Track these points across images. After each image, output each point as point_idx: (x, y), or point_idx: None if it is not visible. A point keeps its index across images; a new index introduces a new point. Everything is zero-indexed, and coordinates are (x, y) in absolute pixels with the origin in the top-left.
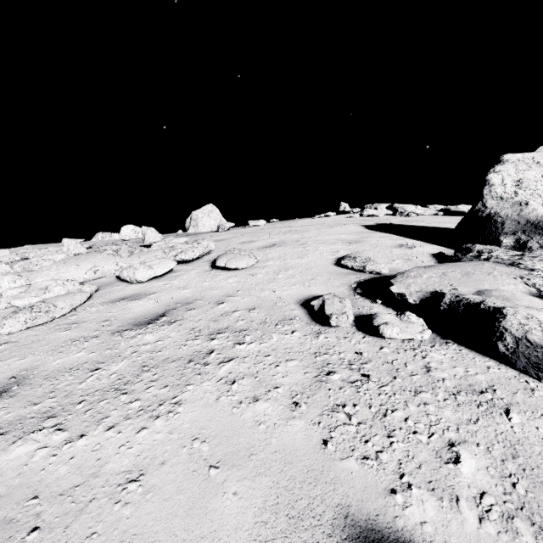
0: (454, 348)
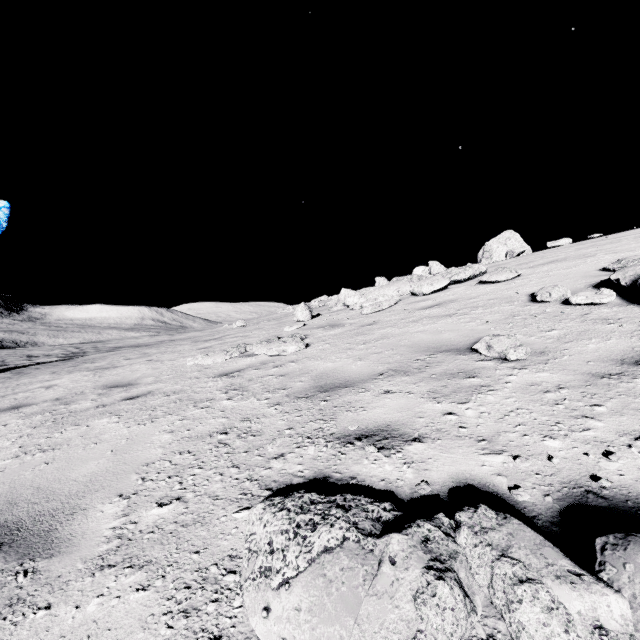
0: (629, 307)
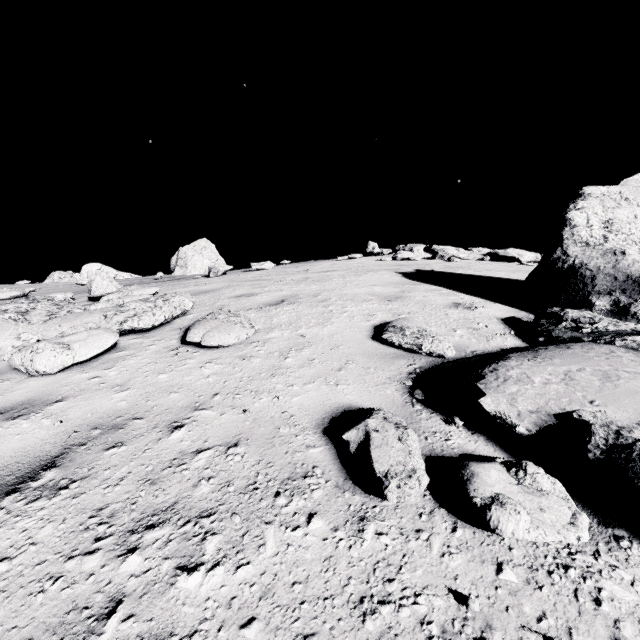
0: (639, 557)
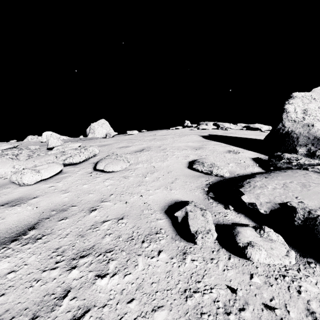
0: (319, 271)
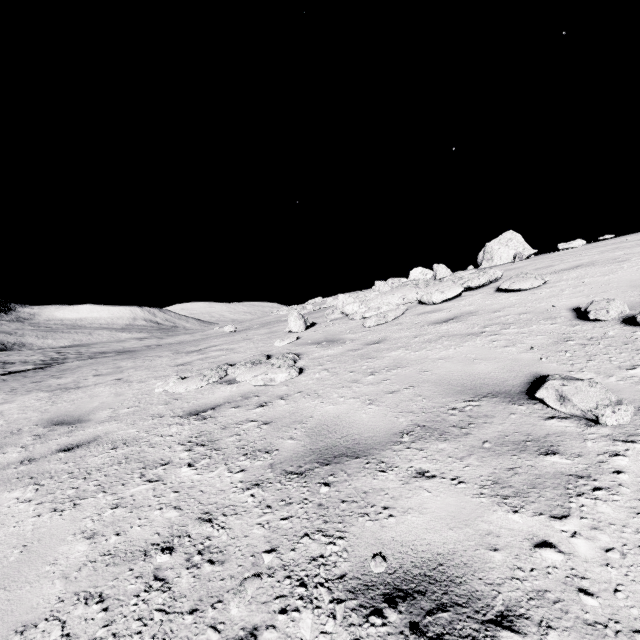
0: None
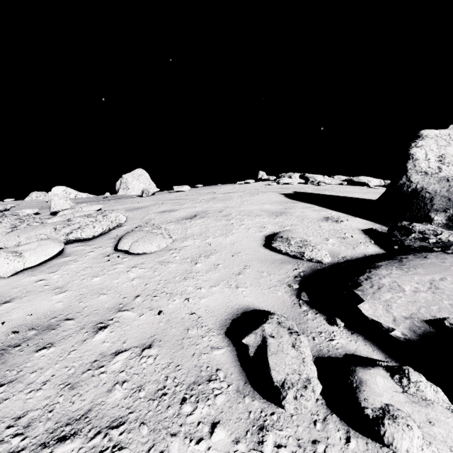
0: None
